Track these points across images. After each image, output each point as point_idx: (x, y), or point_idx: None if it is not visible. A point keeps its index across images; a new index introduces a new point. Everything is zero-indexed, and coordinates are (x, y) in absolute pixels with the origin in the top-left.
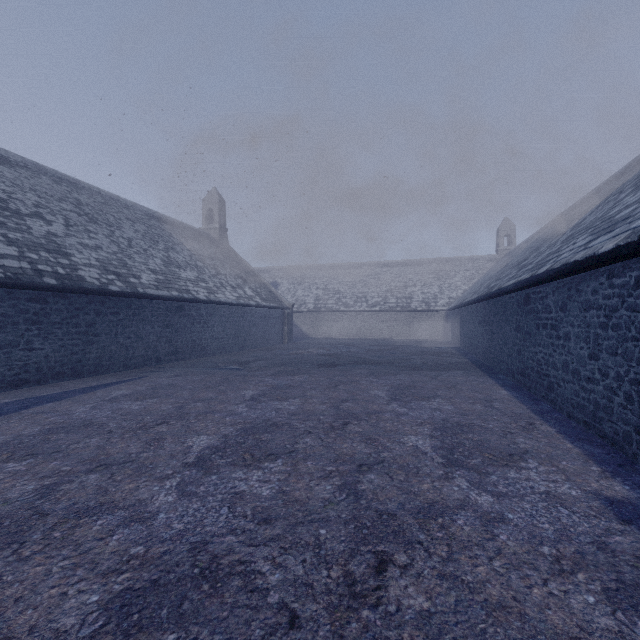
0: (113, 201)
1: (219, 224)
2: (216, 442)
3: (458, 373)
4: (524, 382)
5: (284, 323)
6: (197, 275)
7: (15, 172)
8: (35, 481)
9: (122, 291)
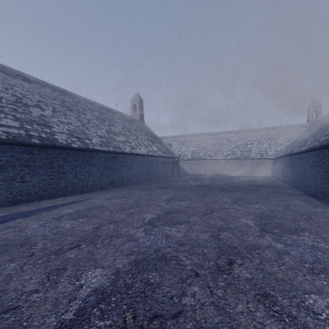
0: (83, 100)
1: (139, 112)
2: (106, 281)
3: (303, 204)
4: None
5: (174, 166)
6: (125, 139)
7: (31, 85)
8: None
9: (79, 147)
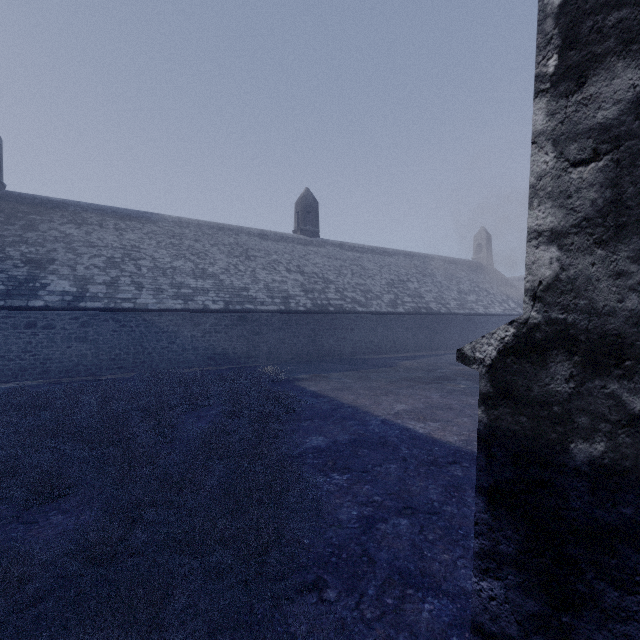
0: (426, 258)
1: (486, 254)
2: None
3: None
4: None
5: None
6: (476, 297)
7: (393, 259)
8: (461, 366)
9: (445, 312)
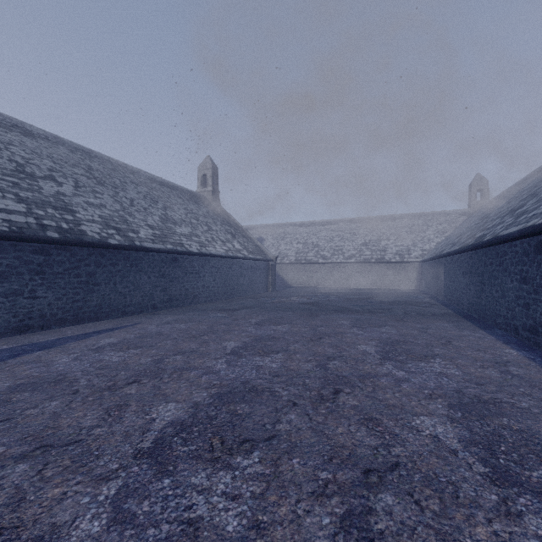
0: (121, 168)
1: (212, 187)
2: (183, 414)
3: (447, 326)
4: (535, 340)
5: (268, 273)
6: (191, 231)
7: (36, 142)
8: None
9: (120, 244)
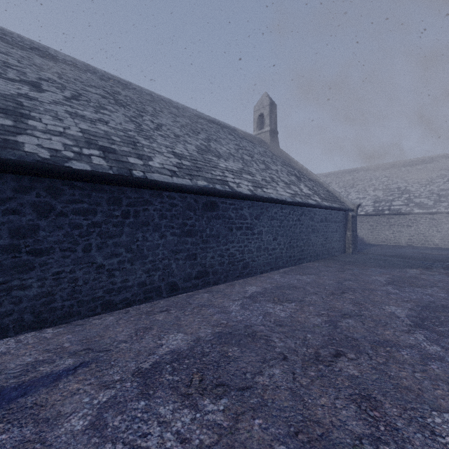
0: (163, 102)
1: (269, 127)
2: None
3: None
4: None
5: (347, 228)
6: (241, 167)
7: (52, 63)
8: None
9: (94, 171)
